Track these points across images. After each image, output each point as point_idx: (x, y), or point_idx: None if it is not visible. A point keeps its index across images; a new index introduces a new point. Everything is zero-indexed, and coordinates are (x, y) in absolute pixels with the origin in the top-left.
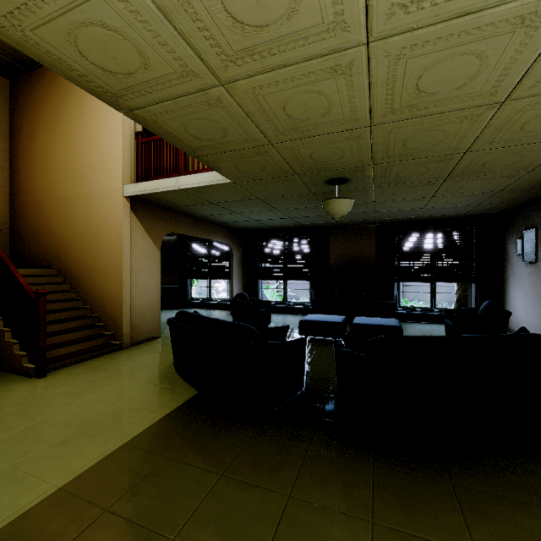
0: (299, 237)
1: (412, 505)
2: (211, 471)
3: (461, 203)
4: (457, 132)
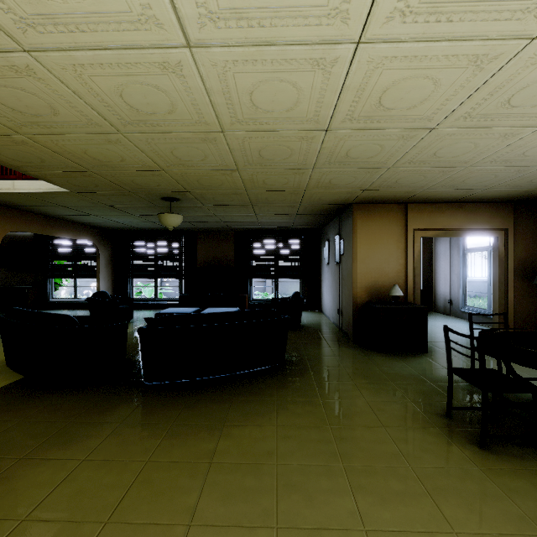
0: (169, 238)
1: (155, 411)
2: (12, 420)
3: (281, 220)
4: (228, 180)
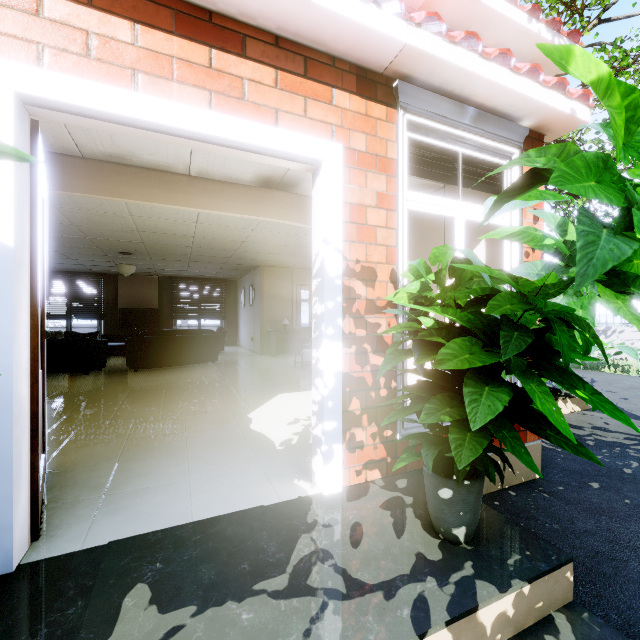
0: (87, 279)
1: (153, 375)
2: (68, 382)
3: (207, 271)
4: (182, 249)
